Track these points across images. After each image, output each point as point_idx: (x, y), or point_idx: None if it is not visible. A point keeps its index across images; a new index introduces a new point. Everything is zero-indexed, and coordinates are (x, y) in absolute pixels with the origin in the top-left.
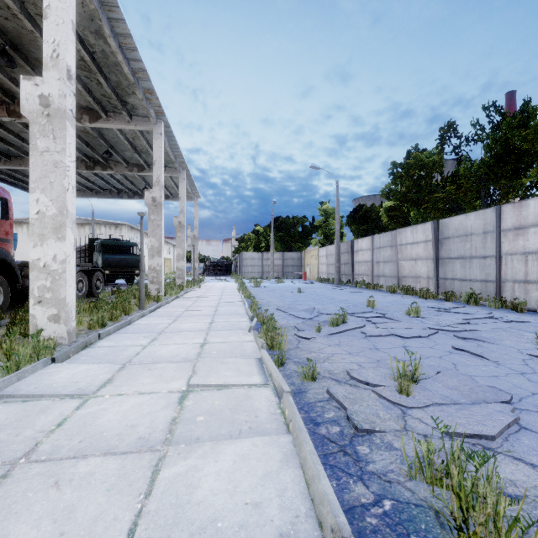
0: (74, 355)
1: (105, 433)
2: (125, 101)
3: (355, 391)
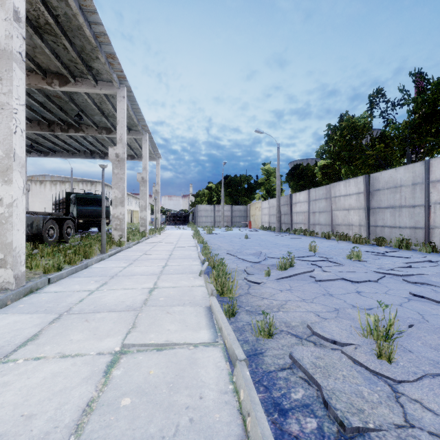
0: (13, 302)
1: None
2: (90, 66)
3: (322, 353)
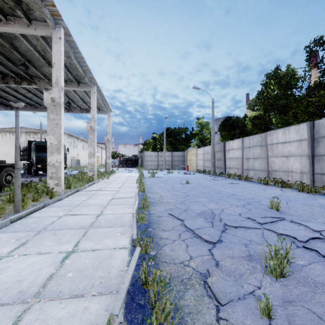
0: None
1: None
2: None
3: None
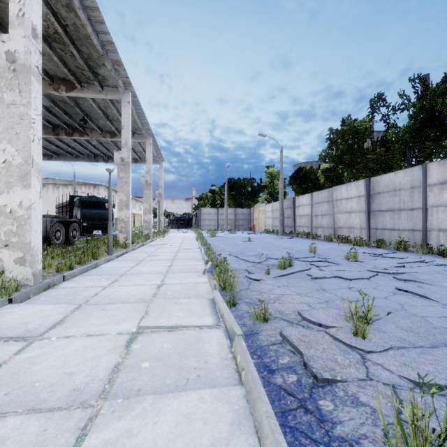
0: (35, 295)
1: (37, 383)
2: (97, 72)
3: (308, 333)
